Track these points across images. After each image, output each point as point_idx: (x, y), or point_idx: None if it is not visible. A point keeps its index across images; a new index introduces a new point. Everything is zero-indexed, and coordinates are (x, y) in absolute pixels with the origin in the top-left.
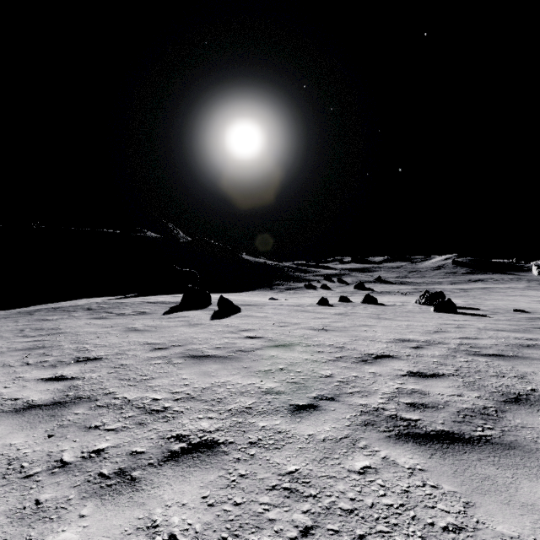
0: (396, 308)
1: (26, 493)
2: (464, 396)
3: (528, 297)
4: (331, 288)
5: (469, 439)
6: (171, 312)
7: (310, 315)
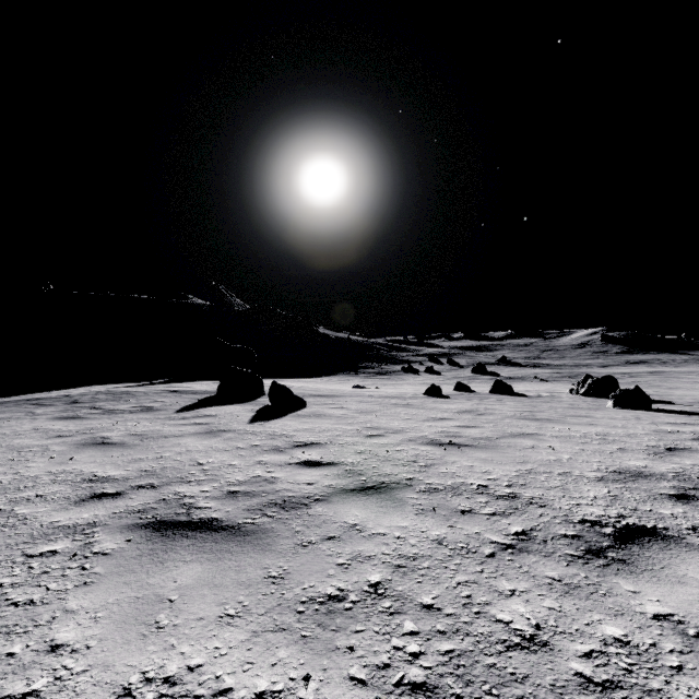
0: (549, 401)
1: None
2: None
3: None
4: (439, 372)
5: None
6: (192, 408)
7: (418, 413)
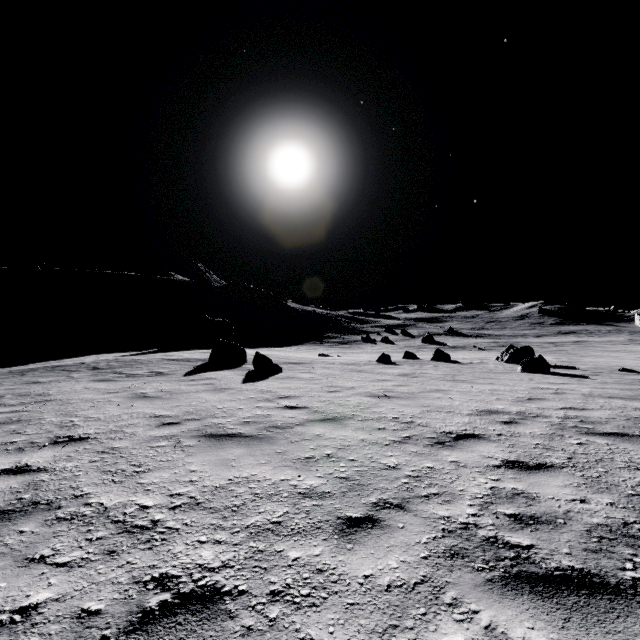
0: (475, 367)
1: None
2: (590, 503)
3: (633, 353)
4: (393, 341)
5: (618, 586)
6: (195, 373)
7: (367, 376)
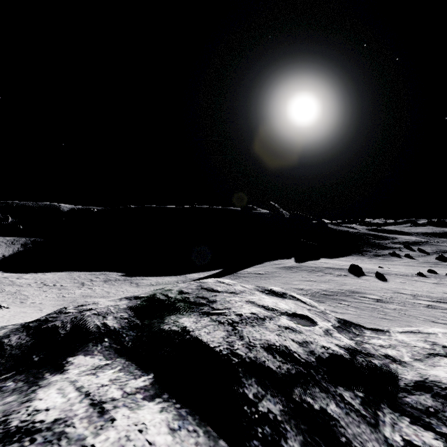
0: None
1: (412, 303)
2: None
3: None
4: (413, 257)
5: None
6: (358, 276)
7: (421, 283)
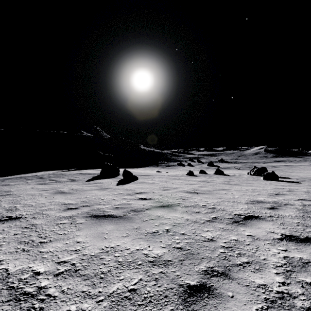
0: (237, 177)
1: None
2: None
3: None
4: (193, 165)
5: None
6: (92, 180)
7: (183, 182)
